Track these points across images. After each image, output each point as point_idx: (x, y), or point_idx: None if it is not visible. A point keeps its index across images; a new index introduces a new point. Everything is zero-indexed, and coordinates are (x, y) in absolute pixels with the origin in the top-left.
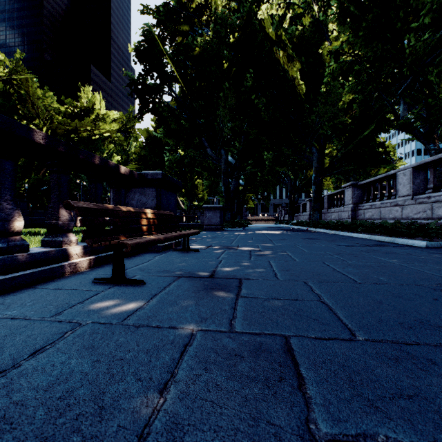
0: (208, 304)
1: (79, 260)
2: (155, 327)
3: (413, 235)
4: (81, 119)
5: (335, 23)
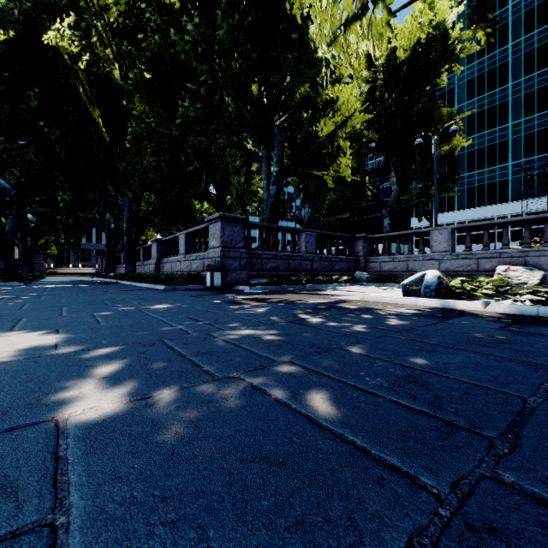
0: None
1: None
2: None
3: (167, 282)
4: None
5: None
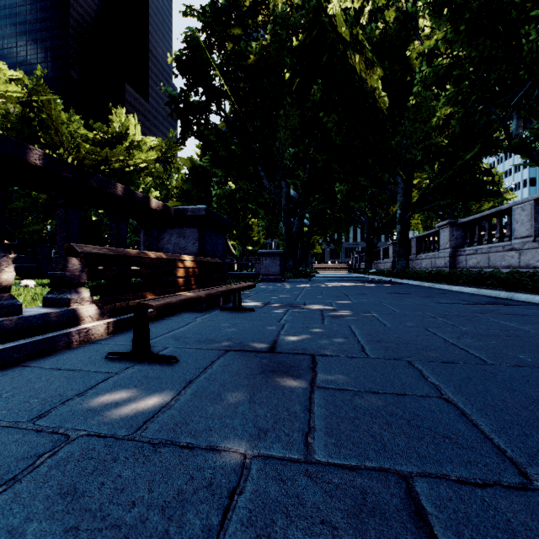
0: (269, 401)
1: (93, 324)
2: (184, 446)
3: None
4: (113, 148)
5: (427, 18)
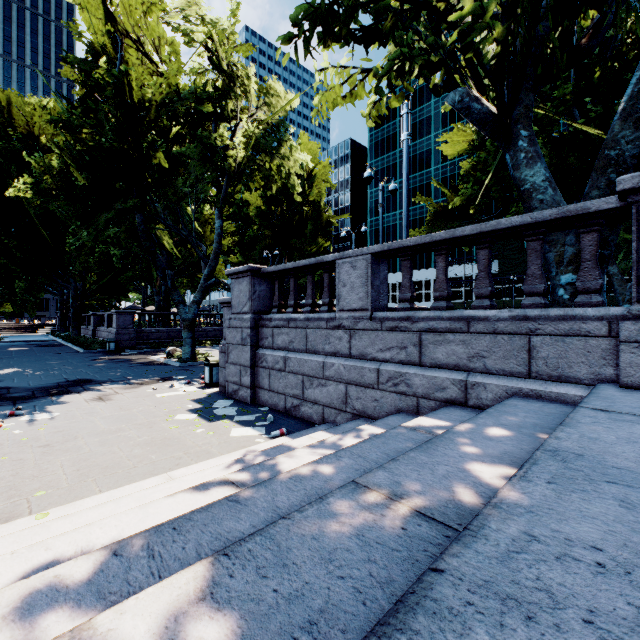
0: None
1: None
2: None
3: (88, 348)
4: None
5: None
